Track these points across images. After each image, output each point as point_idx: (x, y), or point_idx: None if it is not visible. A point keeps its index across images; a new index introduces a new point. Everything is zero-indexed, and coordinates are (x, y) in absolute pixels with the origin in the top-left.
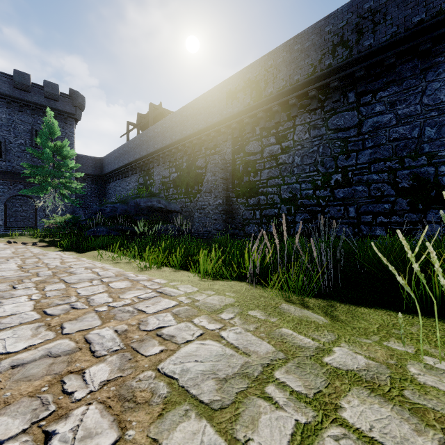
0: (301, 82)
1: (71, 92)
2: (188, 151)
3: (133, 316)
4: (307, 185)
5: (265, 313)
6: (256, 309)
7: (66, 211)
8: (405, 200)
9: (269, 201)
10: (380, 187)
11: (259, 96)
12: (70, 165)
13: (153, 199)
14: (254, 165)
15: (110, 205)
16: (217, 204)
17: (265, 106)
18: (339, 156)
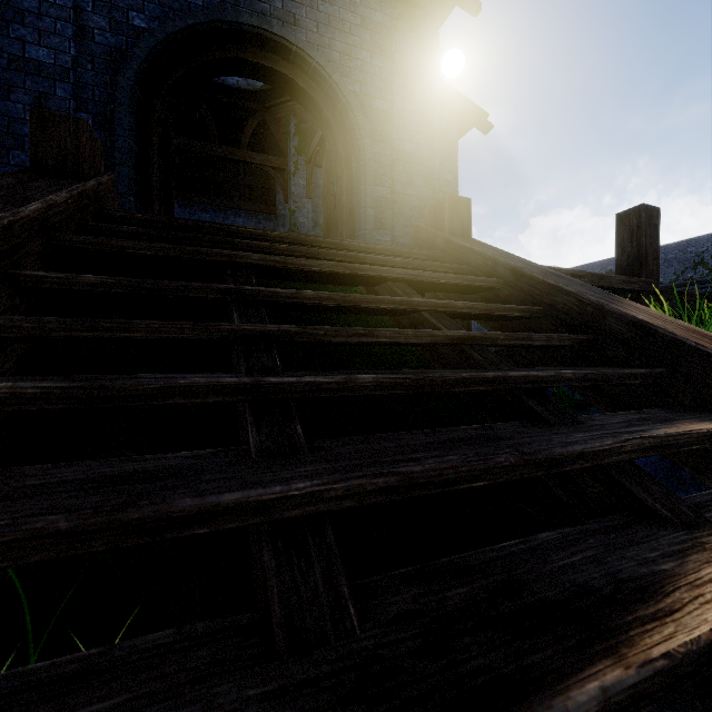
0: (664, 285)
1: None
2: None
3: None
4: None
5: None
6: None
7: None
8: None
9: None
10: None
11: None
12: None
13: None
14: None
15: None
16: None
17: None
18: None
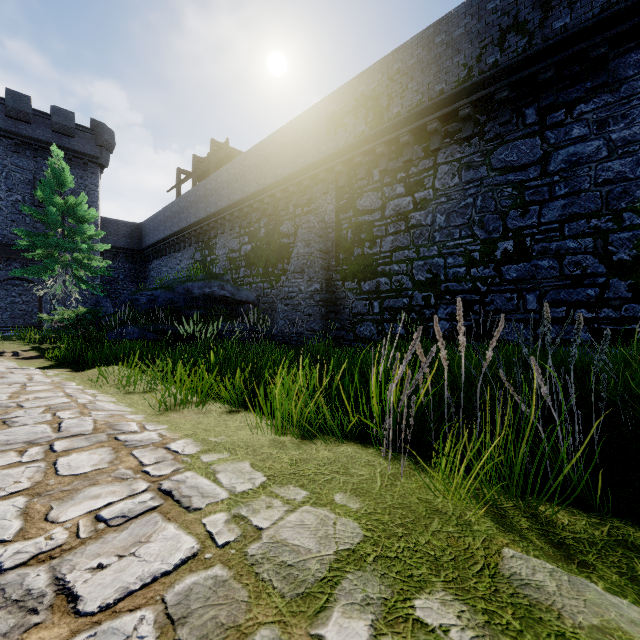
0: (447, 94)
1: (93, 125)
2: (268, 210)
3: (19, 632)
4: (457, 259)
5: (473, 616)
6: (436, 582)
7: (86, 302)
8: (623, 282)
9: (394, 286)
10: (580, 261)
11: (378, 121)
12: (88, 232)
13: (213, 284)
14: (371, 229)
15: (146, 292)
16: (312, 291)
17: (389, 135)
18: (510, 212)
